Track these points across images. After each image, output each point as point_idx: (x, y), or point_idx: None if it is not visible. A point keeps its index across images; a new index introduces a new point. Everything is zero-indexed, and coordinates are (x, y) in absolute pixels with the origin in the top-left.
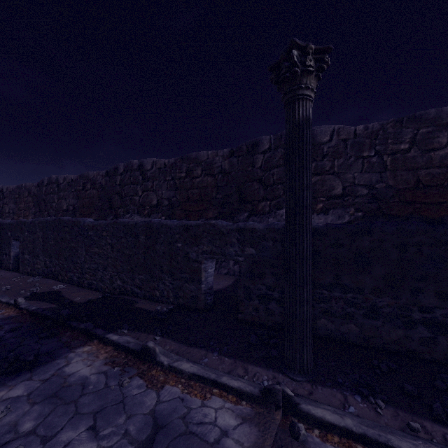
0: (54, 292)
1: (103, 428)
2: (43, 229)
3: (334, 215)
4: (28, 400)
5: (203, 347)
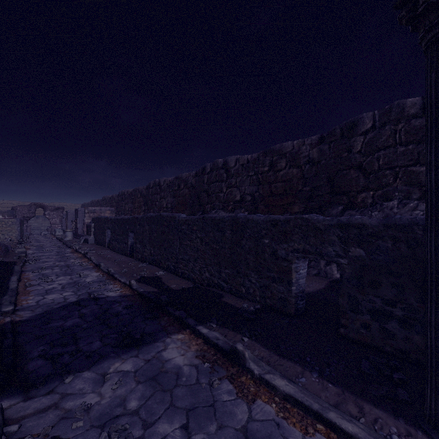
0: (156, 277)
1: (195, 431)
2: (149, 223)
3: None
4: (134, 377)
5: (298, 362)
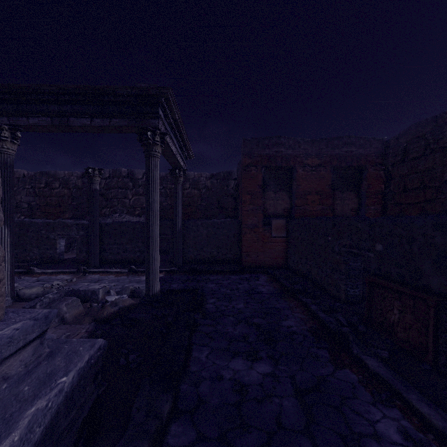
0: None
1: (19, 282)
2: None
3: (144, 218)
4: None
5: (57, 269)
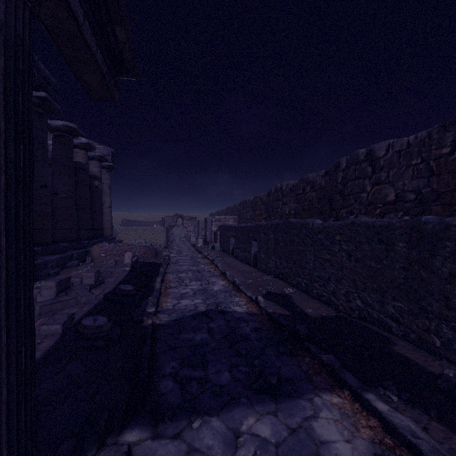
0: (285, 295)
1: None
2: (274, 231)
3: None
4: (276, 455)
5: None
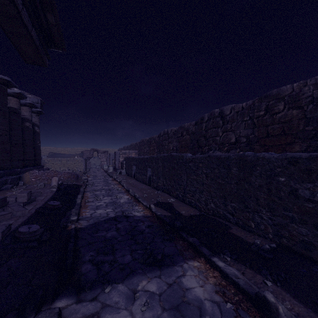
0: (169, 203)
1: None
2: (162, 161)
3: None
4: (159, 301)
5: None
